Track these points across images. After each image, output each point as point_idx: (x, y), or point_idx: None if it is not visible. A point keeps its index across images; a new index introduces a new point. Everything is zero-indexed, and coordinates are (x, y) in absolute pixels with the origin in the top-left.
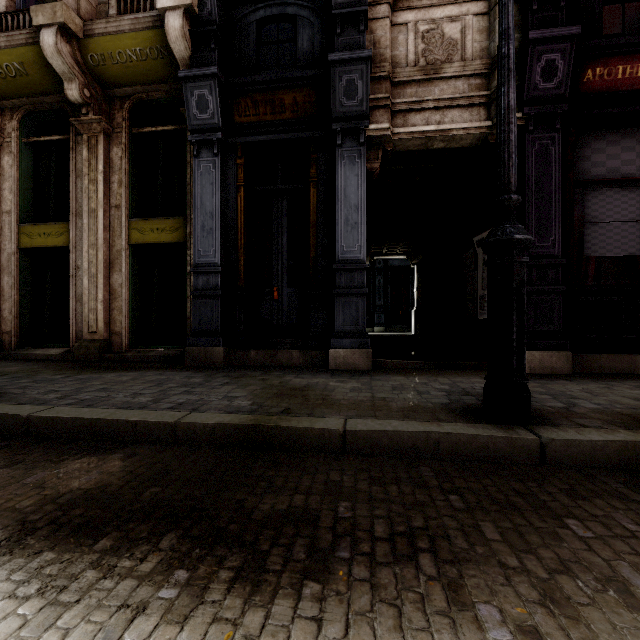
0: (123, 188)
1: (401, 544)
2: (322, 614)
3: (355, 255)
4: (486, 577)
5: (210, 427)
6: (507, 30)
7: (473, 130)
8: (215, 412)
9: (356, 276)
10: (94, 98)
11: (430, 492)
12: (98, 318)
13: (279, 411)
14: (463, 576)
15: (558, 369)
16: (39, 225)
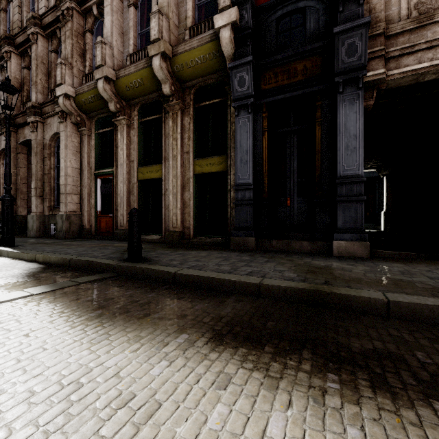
0: (190, 141)
1: None
2: None
3: (354, 172)
4: None
5: (283, 288)
6: None
7: None
8: (278, 279)
9: (355, 187)
10: (176, 90)
11: None
12: (177, 218)
13: (322, 282)
14: None
15: None
16: (147, 167)
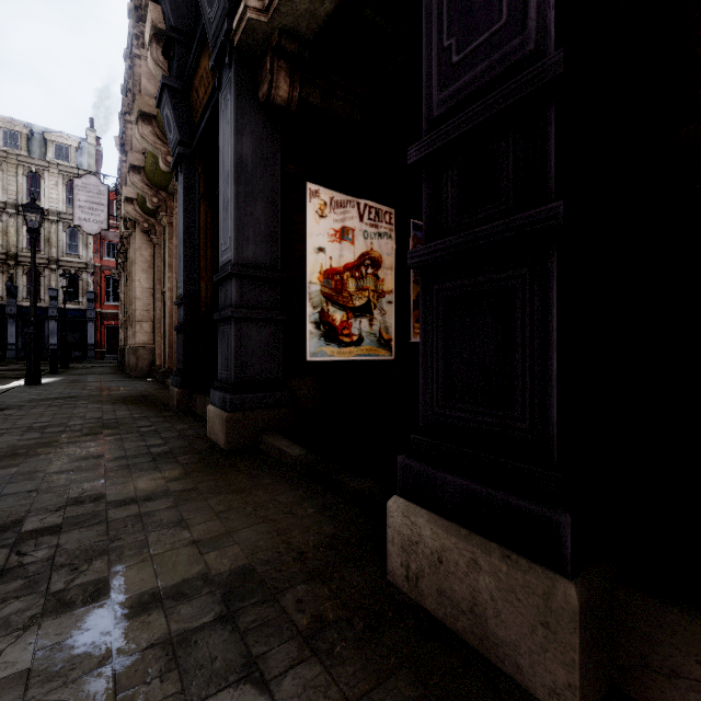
0: None
1: None
2: None
3: (227, 255)
4: None
5: None
6: None
7: None
8: None
9: (228, 289)
10: None
11: None
12: None
13: None
14: None
15: (503, 645)
16: None
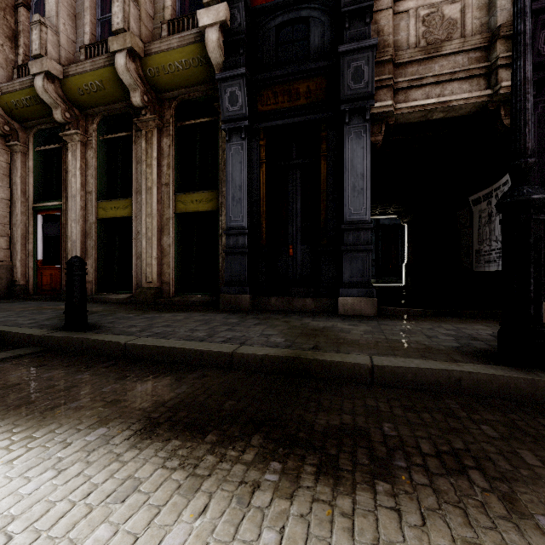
0: (171, 170)
1: (449, 461)
2: (398, 506)
3: (361, 217)
4: (537, 495)
5: (259, 357)
6: (523, 9)
7: (473, 99)
8: (259, 346)
9: (362, 235)
10: (150, 102)
11: (461, 421)
12: (153, 271)
13: (310, 347)
14: (515, 492)
15: None
16: (111, 201)
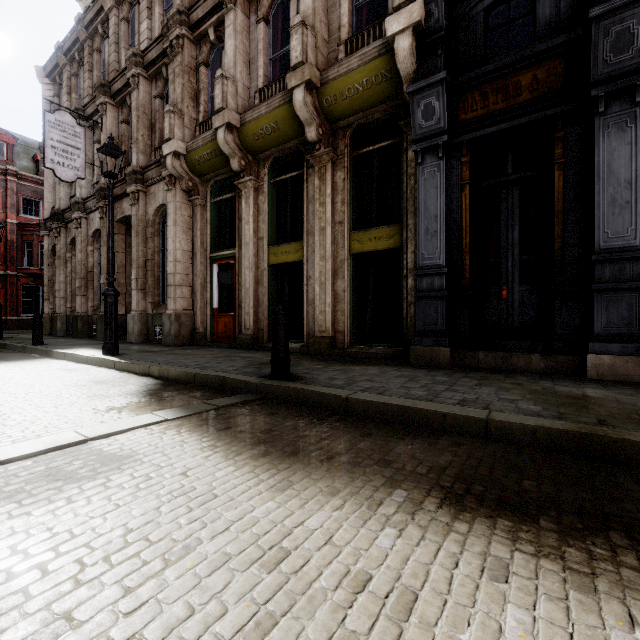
0: (345, 206)
1: None
2: None
3: (626, 241)
4: None
5: (529, 429)
6: None
7: None
8: (513, 413)
9: (628, 267)
10: (324, 134)
11: None
12: (326, 319)
13: (594, 422)
14: None
15: None
16: (282, 246)
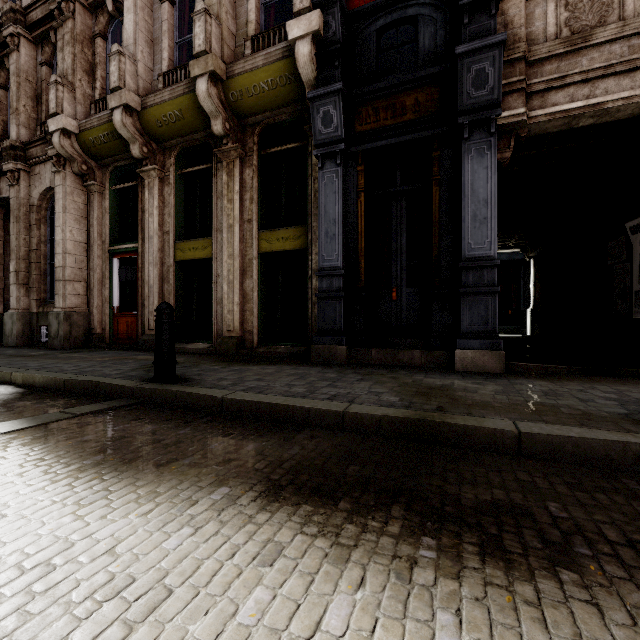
0: (254, 204)
1: None
2: (595, 600)
3: (484, 252)
4: None
5: (376, 418)
6: None
7: (636, 98)
8: (371, 405)
9: (485, 274)
10: (232, 129)
11: None
12: (234, 318)
13: (433, 408)
14: None
15: None
16: (189, 241)
